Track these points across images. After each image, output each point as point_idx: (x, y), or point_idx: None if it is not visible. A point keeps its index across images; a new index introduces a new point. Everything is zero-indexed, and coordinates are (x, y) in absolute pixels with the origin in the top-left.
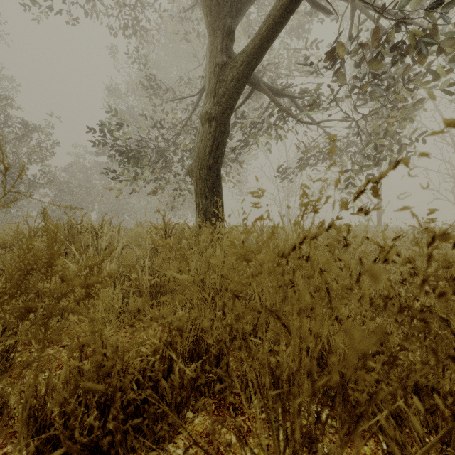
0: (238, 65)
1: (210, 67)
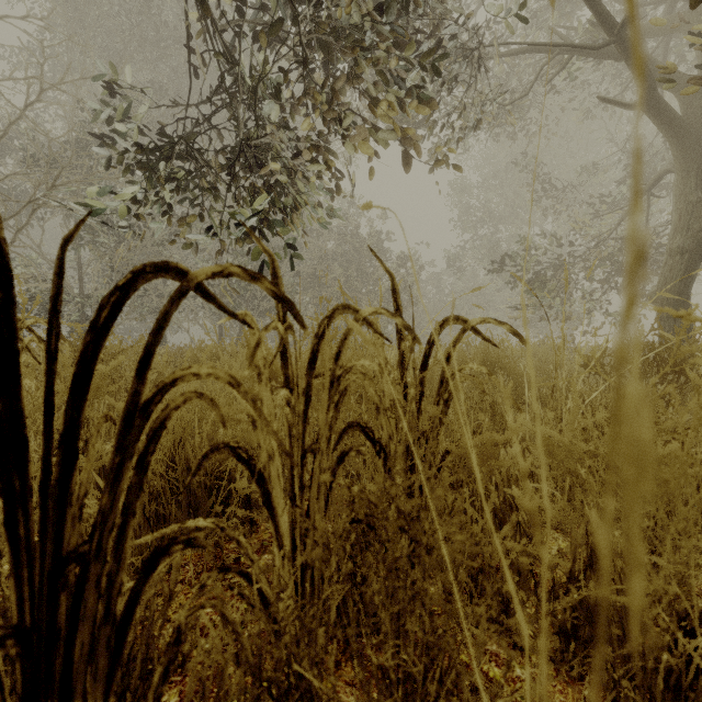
0: None
1: (681, 204)
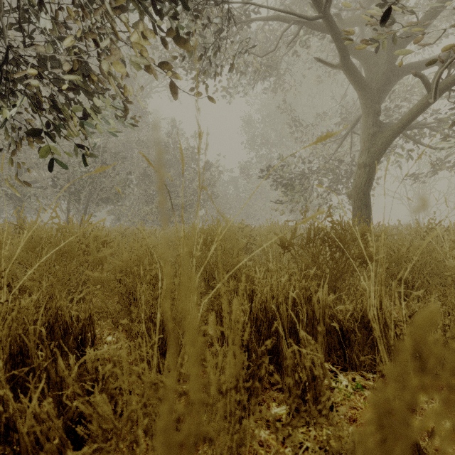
0: (386, 136)
1: (364, 135)
